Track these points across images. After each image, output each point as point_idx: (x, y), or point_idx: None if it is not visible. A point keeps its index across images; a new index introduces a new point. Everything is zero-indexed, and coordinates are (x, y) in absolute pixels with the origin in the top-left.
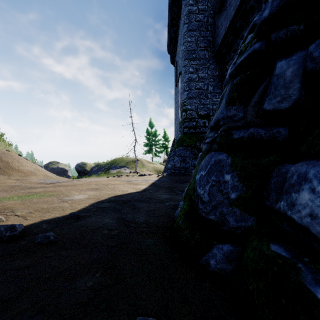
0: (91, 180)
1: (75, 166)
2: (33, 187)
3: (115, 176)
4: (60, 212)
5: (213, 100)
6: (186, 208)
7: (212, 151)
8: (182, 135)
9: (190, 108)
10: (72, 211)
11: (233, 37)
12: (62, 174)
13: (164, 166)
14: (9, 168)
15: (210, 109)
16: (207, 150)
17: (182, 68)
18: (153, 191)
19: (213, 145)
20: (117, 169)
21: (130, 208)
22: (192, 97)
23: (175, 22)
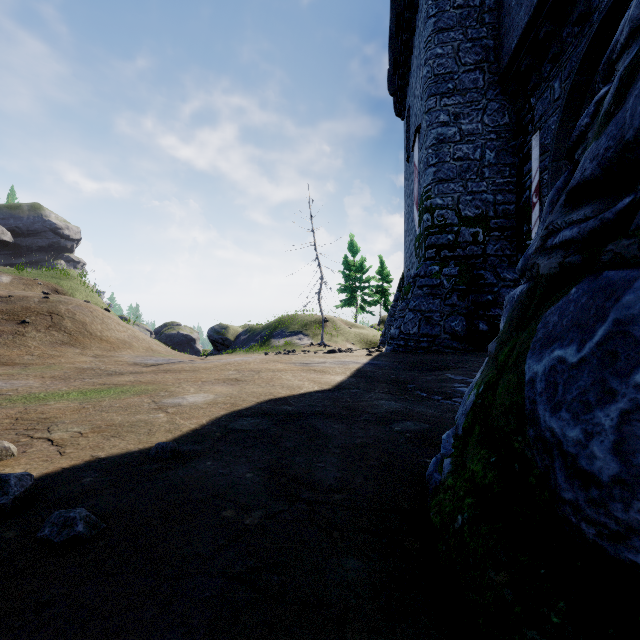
0: (230, 360)
1: (208, 331)
2: (118, 373)
3: (280, 352)
4: (141, 438)
5: (497, 183)
6: (480, 474)
7: (604, 268)
8: (423, 264)
9: (441, 204)
10: (167, 437)
11: (551, 24)
12: (186, 347)
13: (380, 333)
14: (86, 335)
15: (489, 202)
16: (568, 268)
17: (423, 116)
18: (360, 391)
19: (605, 246)
20: (286, 338)
21: (302, 435)
22: (446, 179)
23: (406, 22)
